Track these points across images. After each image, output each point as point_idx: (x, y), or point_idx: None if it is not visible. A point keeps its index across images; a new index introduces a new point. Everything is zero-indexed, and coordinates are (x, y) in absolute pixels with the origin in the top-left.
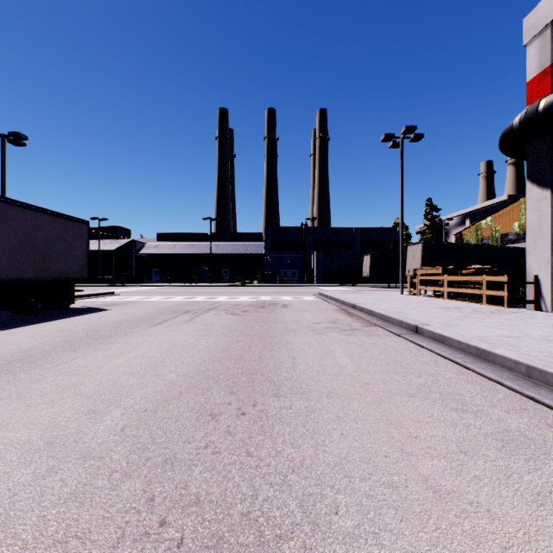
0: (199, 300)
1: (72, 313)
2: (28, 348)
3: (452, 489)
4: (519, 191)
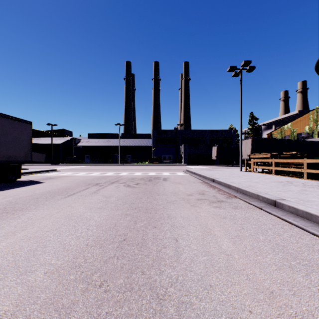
0: (108, 175)
1: (14, 185)
2: None
3: None
4: (304, 108)
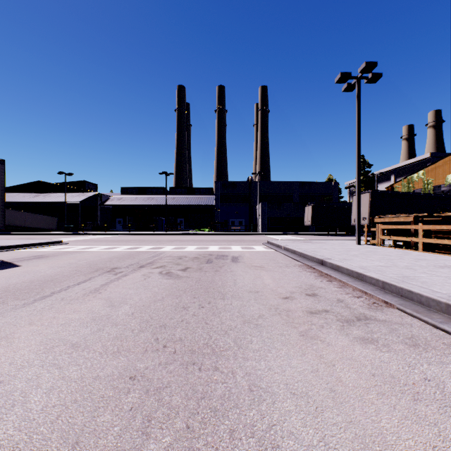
0: (142, 250)
1: None
2: None
3: None
4: (439, 150)
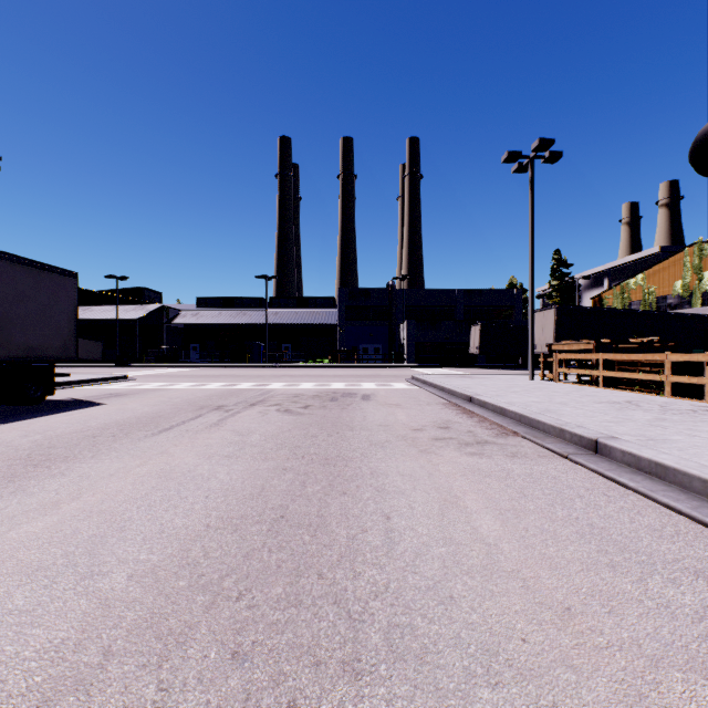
0: (243, 388)
1: (42, 410)
2: None
3: None
4: (675, 241)
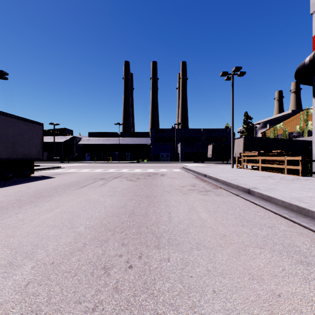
0: (111, 171)
1: (31, 179)
2: None
3: None
4: (298, 108)
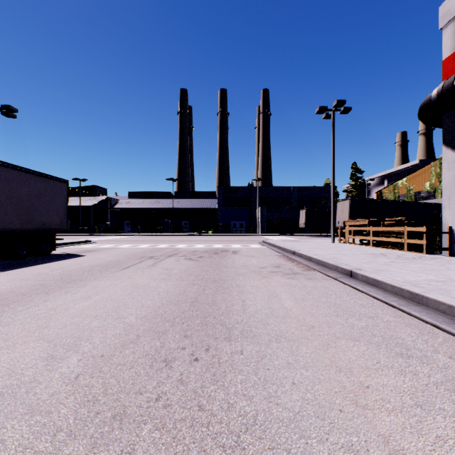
0: (162, 247)
1: (52, 258)
2: (6, 291)
3: (417, 454)
4: (429, 156)
